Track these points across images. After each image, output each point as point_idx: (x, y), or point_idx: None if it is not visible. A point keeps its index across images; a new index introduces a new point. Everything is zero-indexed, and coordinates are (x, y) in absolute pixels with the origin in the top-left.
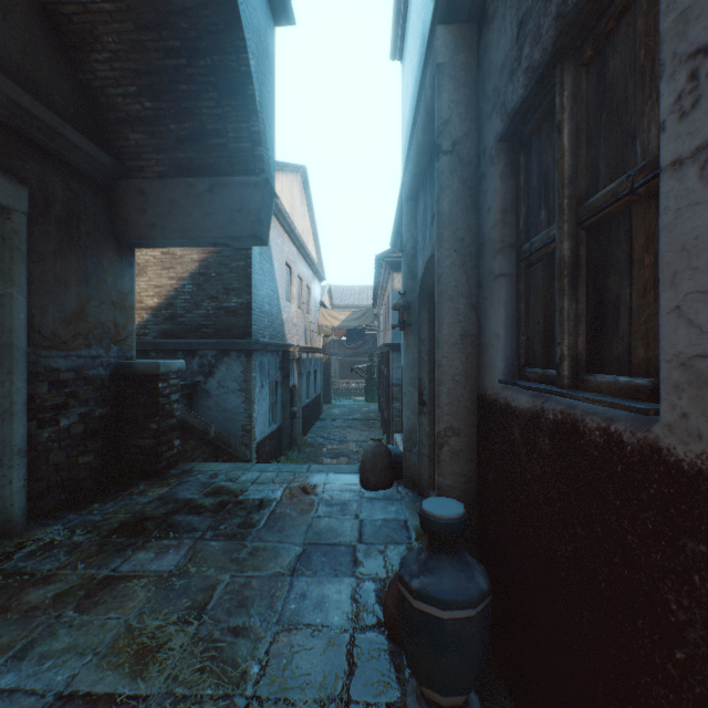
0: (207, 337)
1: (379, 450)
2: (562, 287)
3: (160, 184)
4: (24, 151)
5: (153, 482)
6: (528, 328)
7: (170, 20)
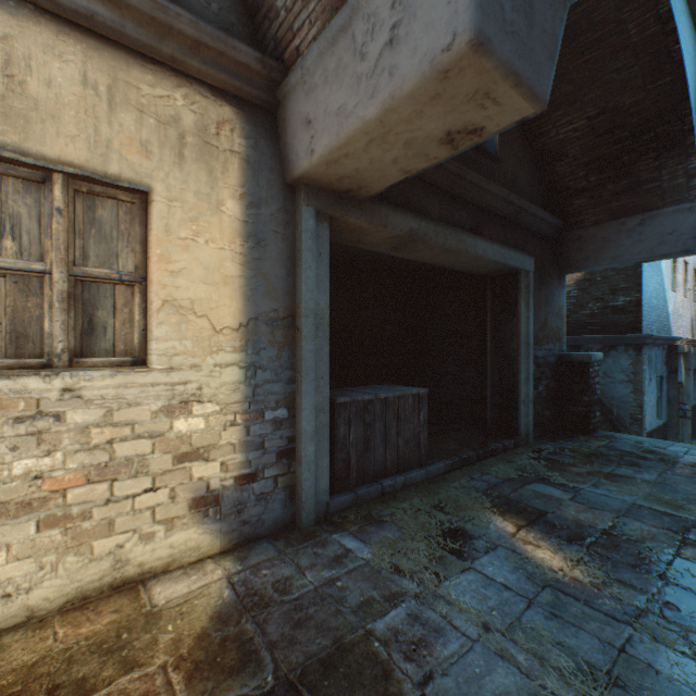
0: (591, 334)
1: None
2: None
3: (594, 228)
4: (528, 237)
5: (587, 437)
6: None
7: (622, 123)
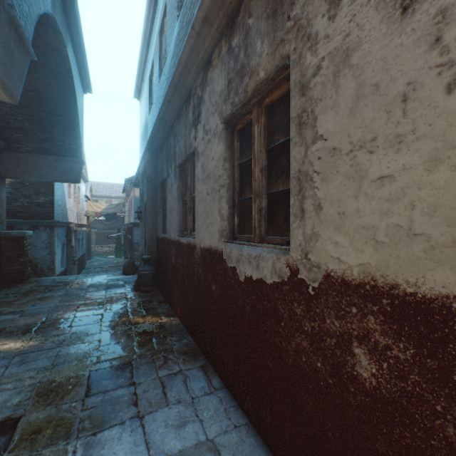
0: (23, 219)
1: (131, 261)
2: (165, 217)
3: (29, 155)
4: None
5: (24, 283)
6: (164, 223)
7: (47, 103)
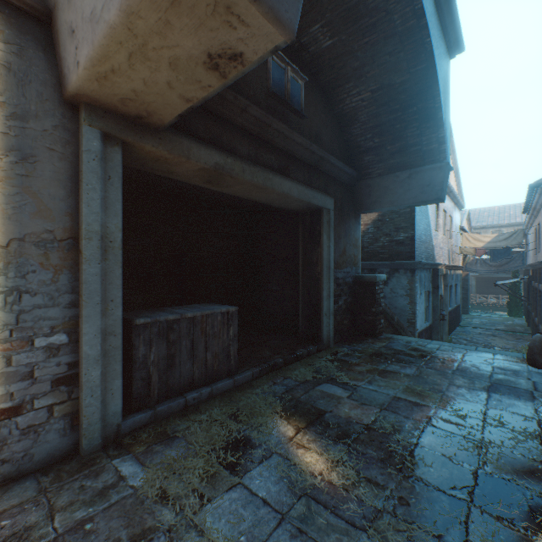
0: (382, 260)
1: None
2: None
3: (379, 179)
4: (330, 182)
5: (374, 339)
6: None
7: (395, 97)
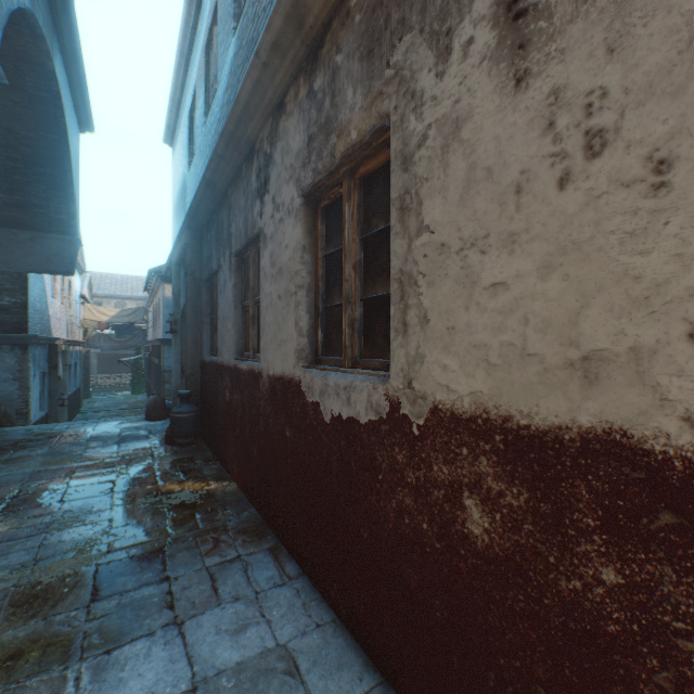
0: None
1: (159, 399)
2: (214, 331)
3: None
4: None
5: None
6: (213, 339)
7: (18, 146)
